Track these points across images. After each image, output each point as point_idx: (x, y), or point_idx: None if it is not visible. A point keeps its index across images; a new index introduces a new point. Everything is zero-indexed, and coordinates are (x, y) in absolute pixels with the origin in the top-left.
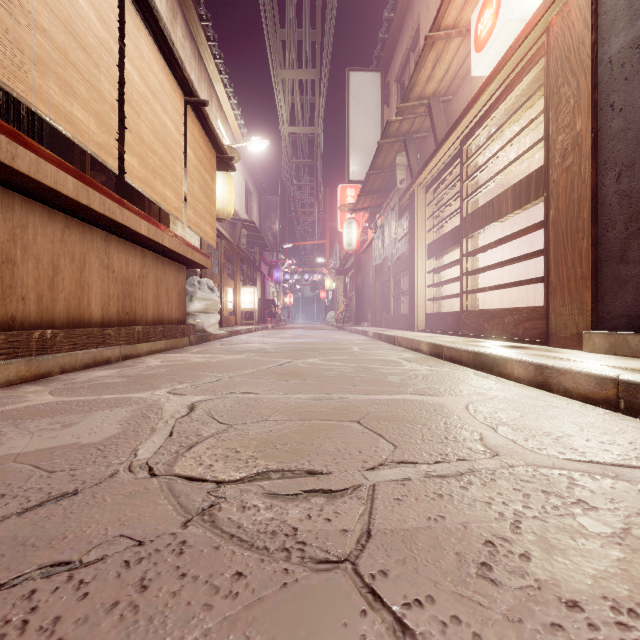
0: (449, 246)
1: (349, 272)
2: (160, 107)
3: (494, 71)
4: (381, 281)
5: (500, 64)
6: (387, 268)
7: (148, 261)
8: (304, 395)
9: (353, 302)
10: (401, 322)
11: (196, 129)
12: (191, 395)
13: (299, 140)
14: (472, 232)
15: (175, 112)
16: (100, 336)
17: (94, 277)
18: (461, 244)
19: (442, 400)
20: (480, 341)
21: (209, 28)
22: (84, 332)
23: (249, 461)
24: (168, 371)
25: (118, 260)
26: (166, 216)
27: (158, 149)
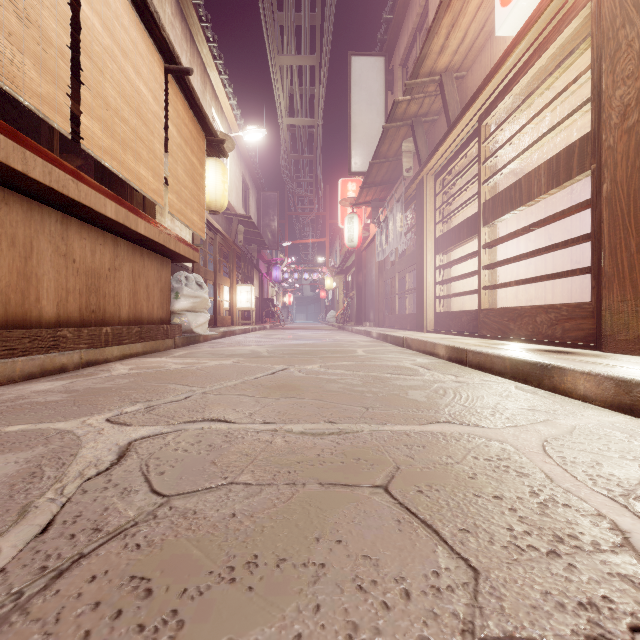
0: (463, 237)
1: (350, 270)
2: (132, 69)
3: (525, 27)
4: (384, 279)
5: (533, 17)
6: (391, 265)
7: (122, 251)
8: (298, 425)
9: (354, 301)
10: (407, 322)
11: (180, 104)
12: (136, 425)
13: (298, 133)
14: (493, 219)
15: (153, 79)
16: (51, 339)
17: (46, 267)
18: (479, 234)
19: (500, 435)
20: (508, 344)
21: (201, 7)
22: (26, 334)
23: (160, 636)
24: (129, 383)
25: (80, 248)
26: (151, 206)
27: (129, 118)
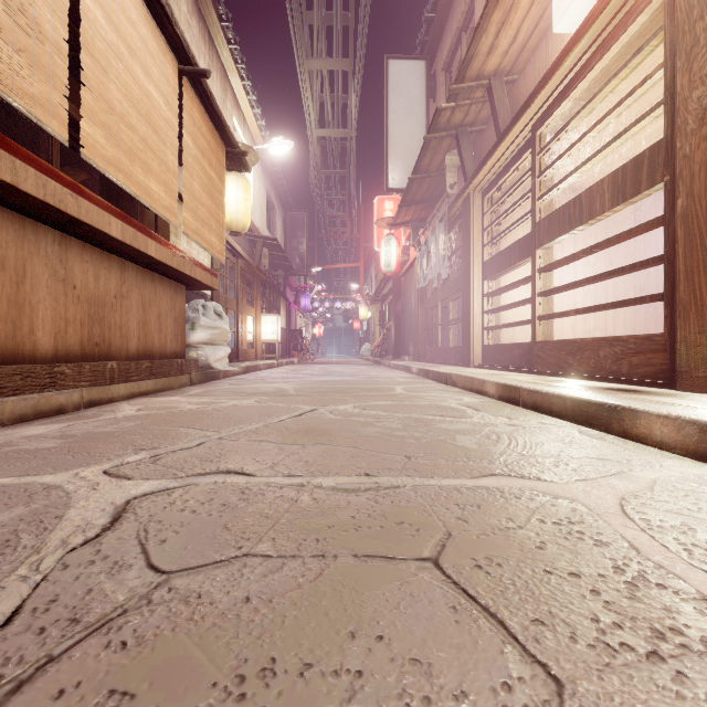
0: (515, 261)
1: (387, 299)
2: (141, 69)
3: (586, 21)
4: (425, 308)
5: (596, 10)
6: (432, 292)
7: (130, 276)
8: (328, 479)
9: (391, 333)
10: (451, 356)
11: (196, 111)
12: (138, 479)
13: (329, 146)
14: (549, 240)
15: (165, 81)
16: (46, 375)
17: (41, 293)
18: (533, 257)
19: (568, 492)
20: (567, 381)
21: (221, 5)
22: (17, 370)
23: None
24: (135, 426)
25: (82, 272)
26: (165, 226)
27: (138, 124)
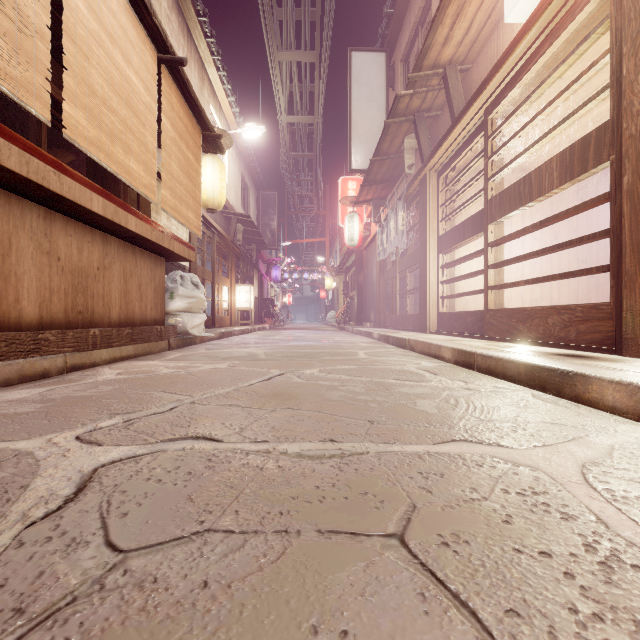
0: (468, 235)
1: (350, 270)
2: (121, 56)
3: (536, 12)
4: (385, 278)
5: (545, 1)
6: (392, 265)
7: (112, 249)
8: (294, 445)
9: (354, 301)
10: (409, 322)
11: (174, 96)
12: (108, 445)
13: (298, 131)
14: (500, 216)
15: (144, 68)
16: (31, 342)
17: (26, 265)
18: (485, 231)
19: (529, 459)
20: (518, 347)
21: (198, 1)
22: (2, 337)
23: None
24: (113, 390)
25: (66, 245)
26: (146, 203)
27: (118, 108)
